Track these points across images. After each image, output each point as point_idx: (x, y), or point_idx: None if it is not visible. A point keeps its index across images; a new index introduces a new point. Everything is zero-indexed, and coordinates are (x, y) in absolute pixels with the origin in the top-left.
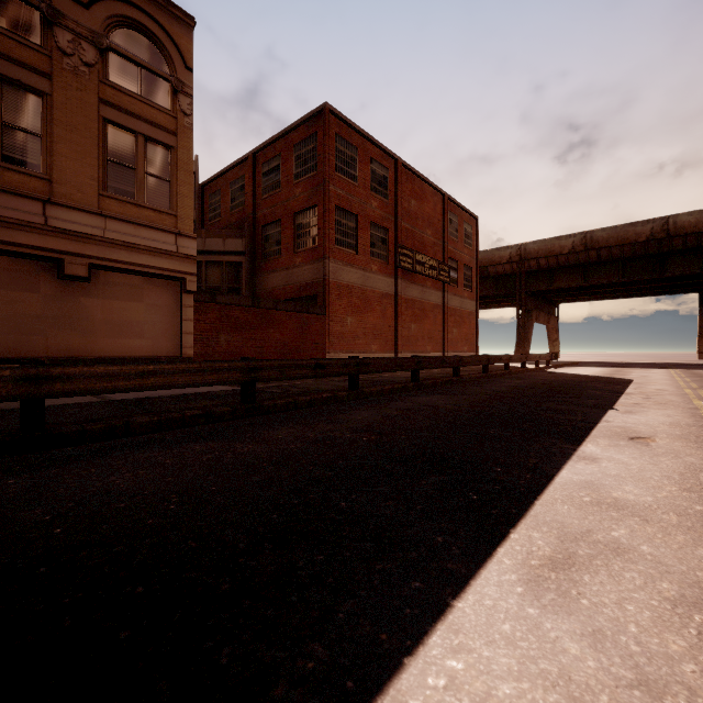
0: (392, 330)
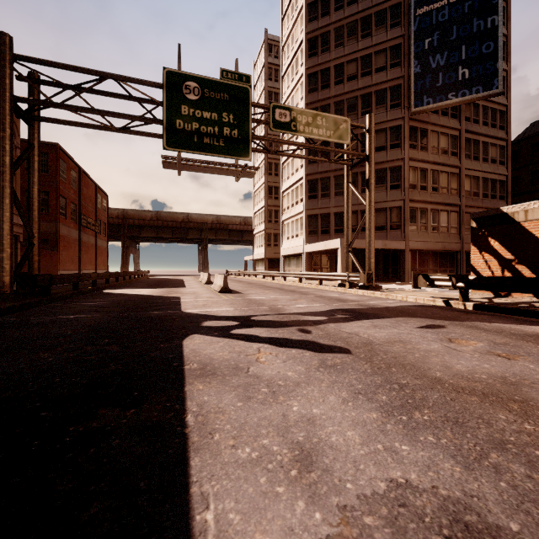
0: (78, 258)
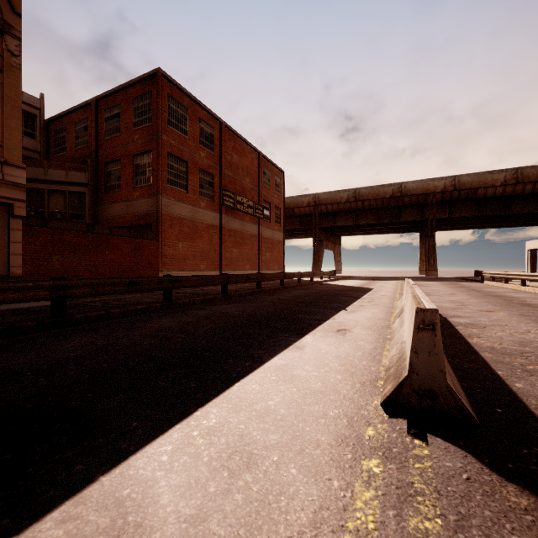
0: (218, 253)
